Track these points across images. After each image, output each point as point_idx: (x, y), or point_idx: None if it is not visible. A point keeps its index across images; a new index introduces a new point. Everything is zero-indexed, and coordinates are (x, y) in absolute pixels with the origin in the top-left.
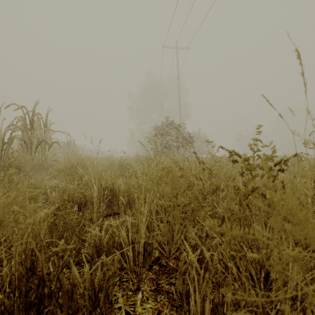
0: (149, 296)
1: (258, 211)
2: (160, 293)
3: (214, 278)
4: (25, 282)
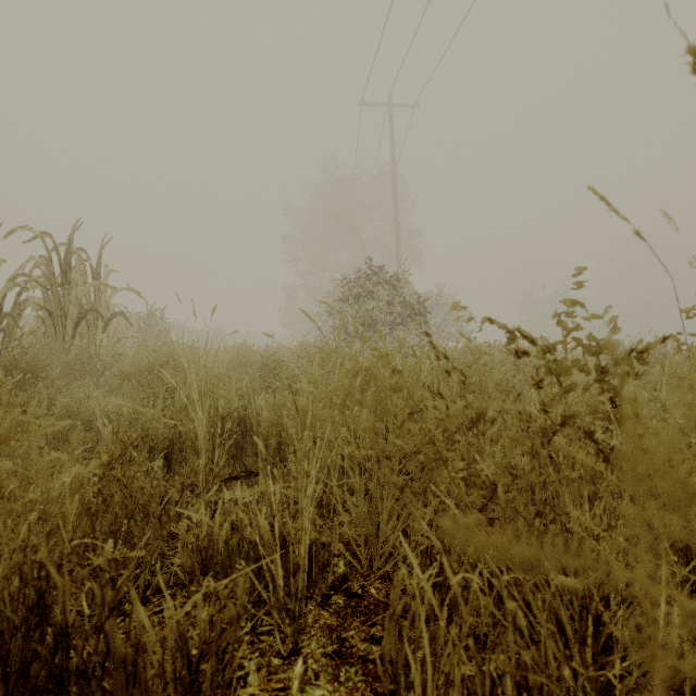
0: (320, 669)
1: (575, 472)
2: (347, 661)
3: (472, 637)
4: (23, 640)
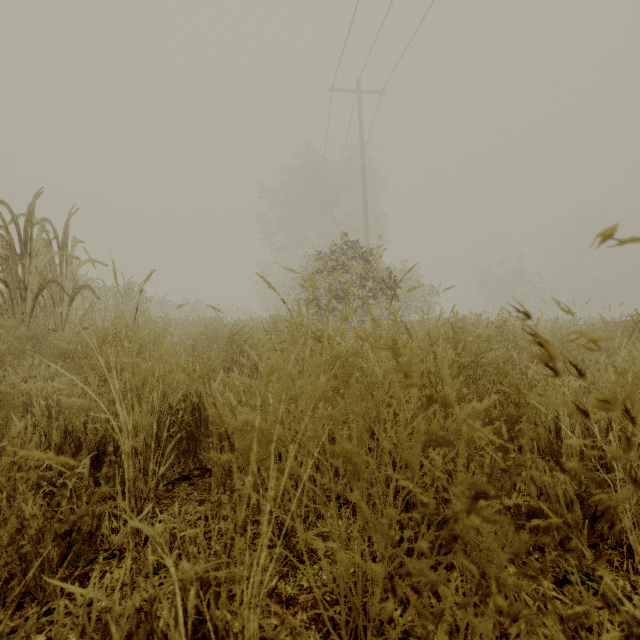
0: None
1: None
2: None
3: None
4: None
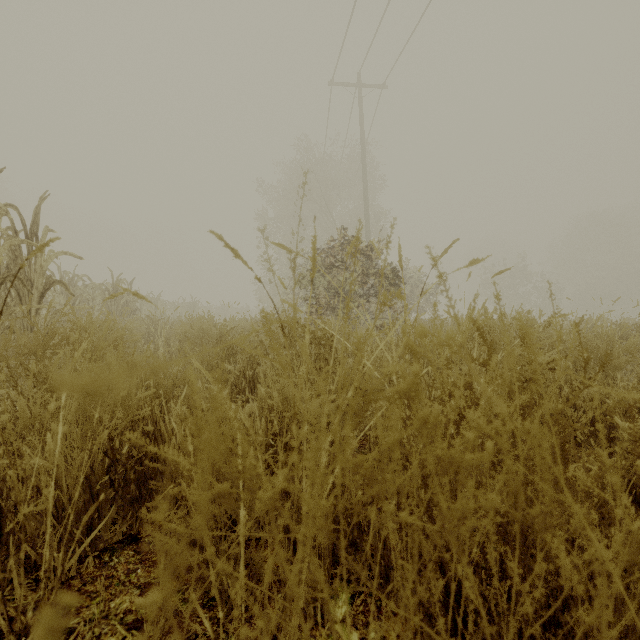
0: None
1: None
2: None
3: None
4: None
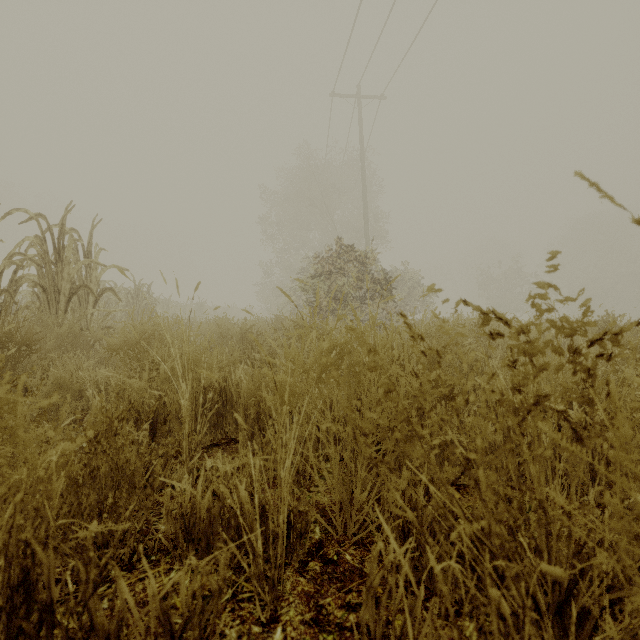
0: (299, 637)
1: (549, 451)
2: (324, 628)
3: (456, 626)
4: (9, 617)
